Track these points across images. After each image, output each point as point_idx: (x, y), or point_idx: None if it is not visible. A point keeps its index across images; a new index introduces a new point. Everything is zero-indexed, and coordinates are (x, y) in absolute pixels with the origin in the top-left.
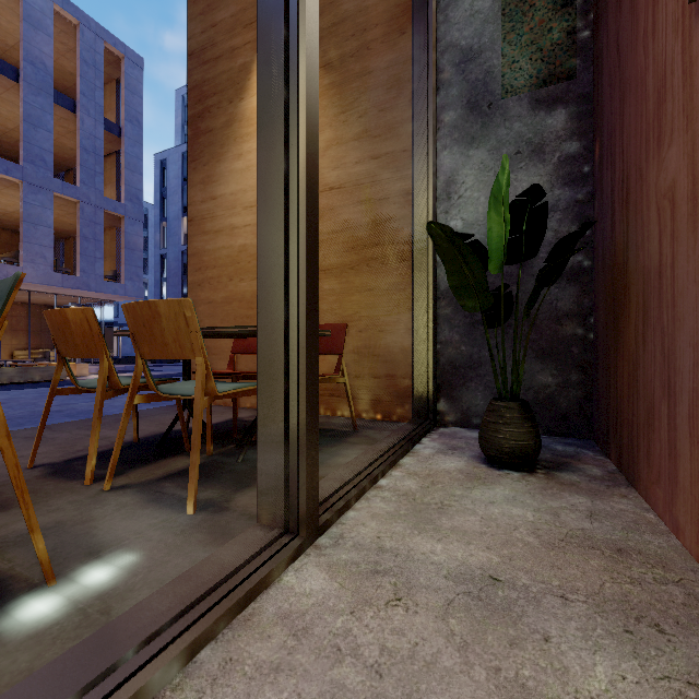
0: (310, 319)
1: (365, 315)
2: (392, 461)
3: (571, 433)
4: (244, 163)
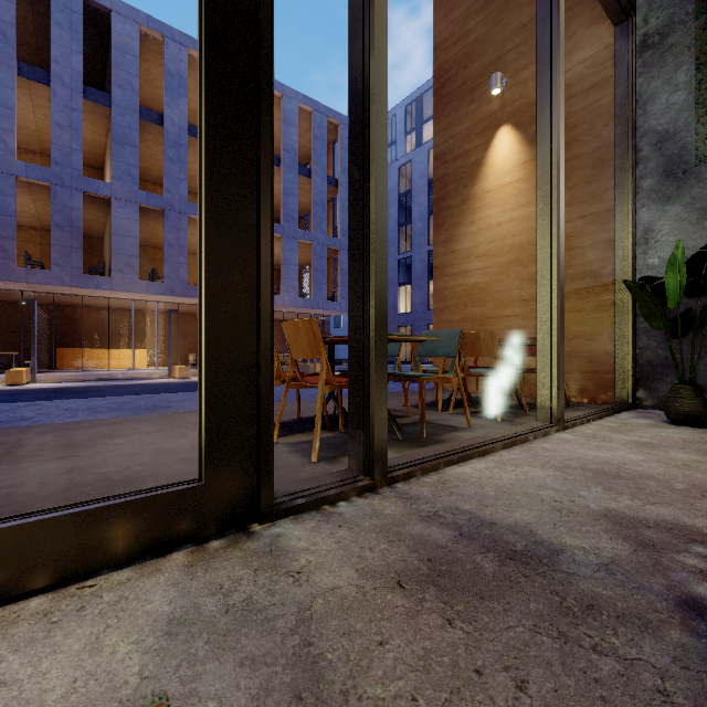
0: (561, 341)
1: (573, 328)
2: (599, 416)
3: None
4: (475, 227)
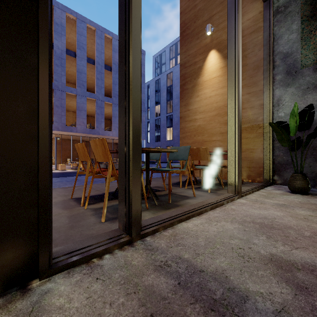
0: (240, 152)
1: (244, 146)
2: (257, 189)
3: None
4: (199, 98)
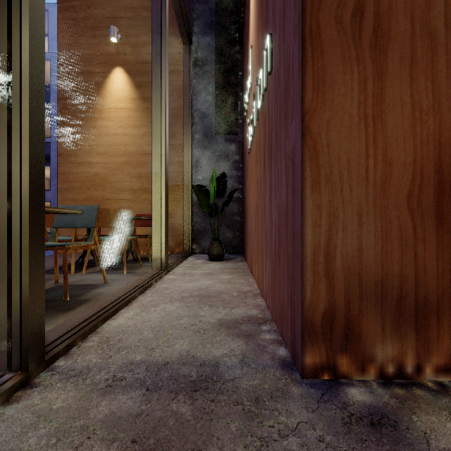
0: (167, 217)
1: None
2: (181, 261)
3: (237, 252)
4: (97, 131)
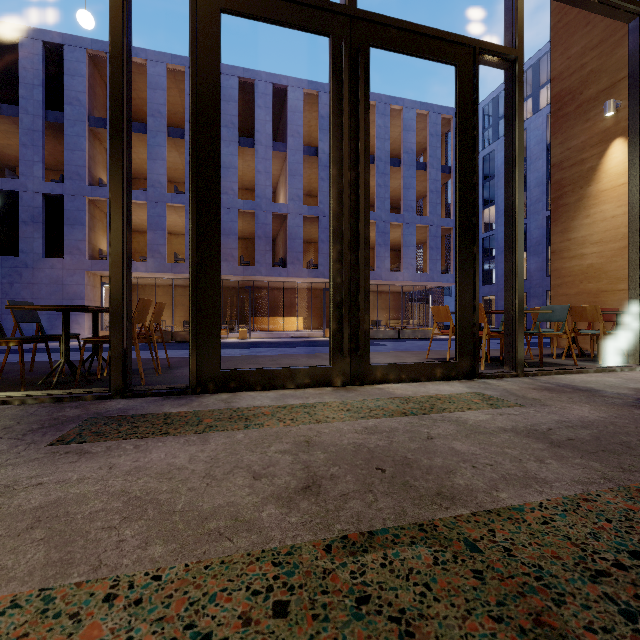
0: None
1: None
2: None
3: None
4: (590, 220)
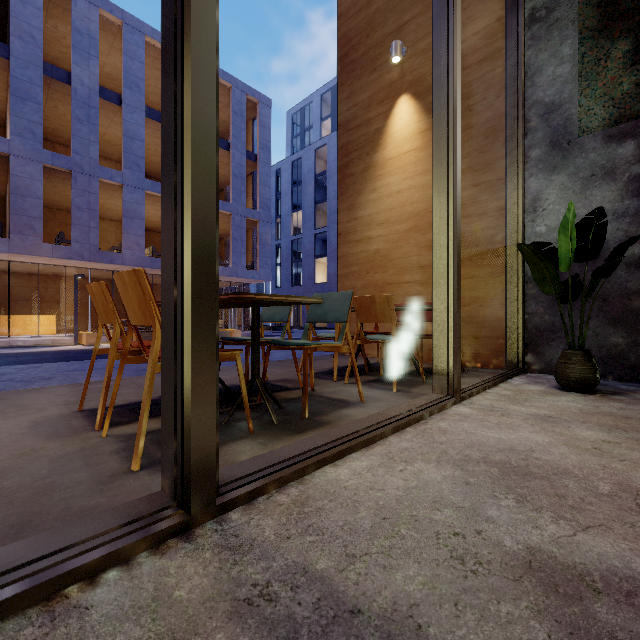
0: (458, 304)
1: (468, 294)
2: (494, 383)
3: (639, 380)
4: (377, 195)
